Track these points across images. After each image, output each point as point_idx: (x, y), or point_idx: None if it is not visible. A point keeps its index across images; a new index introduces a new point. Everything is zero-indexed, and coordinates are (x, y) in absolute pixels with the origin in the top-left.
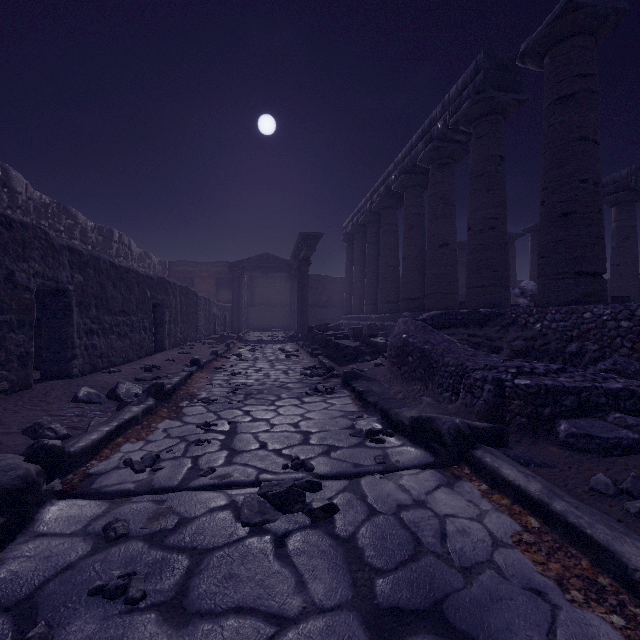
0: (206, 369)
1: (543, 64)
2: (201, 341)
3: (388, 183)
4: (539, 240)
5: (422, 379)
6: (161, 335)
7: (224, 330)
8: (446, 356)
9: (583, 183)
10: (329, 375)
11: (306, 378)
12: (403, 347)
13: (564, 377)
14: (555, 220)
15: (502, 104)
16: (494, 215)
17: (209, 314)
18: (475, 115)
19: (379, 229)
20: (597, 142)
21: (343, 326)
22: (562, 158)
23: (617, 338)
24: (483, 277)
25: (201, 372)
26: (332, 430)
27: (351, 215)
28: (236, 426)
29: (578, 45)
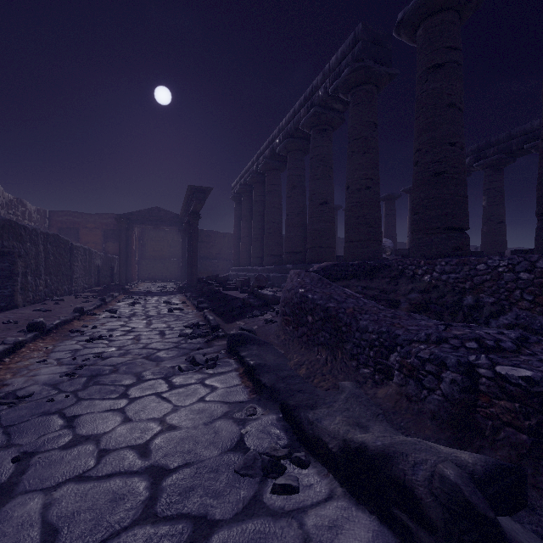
0: (55, 334)
1: (415, 37)
2: (75, 294)
3: (273, 146)
4: (413, 198)
5: (327, 345)
6: (11, 290)
7: (112, 281)
8: (360, 318)
9: (452, 146)
10: (213, 336)
11: (185, 341)
12: (300, 304)
13: (541, 353)
14: (429, 179)
15: (377, 75)
16: (370, 176)
17: (90, 265)
18: (353, 83)
19: (264, 189)
20: (462, 111)
21: (232, 277)
22: (434, 122)
23: (516, 290)
24: (360, 232)
25: (43, 339)
26: (206, 459)
27: (239, 176)
28: (27, 466)
29: (448, 19)
